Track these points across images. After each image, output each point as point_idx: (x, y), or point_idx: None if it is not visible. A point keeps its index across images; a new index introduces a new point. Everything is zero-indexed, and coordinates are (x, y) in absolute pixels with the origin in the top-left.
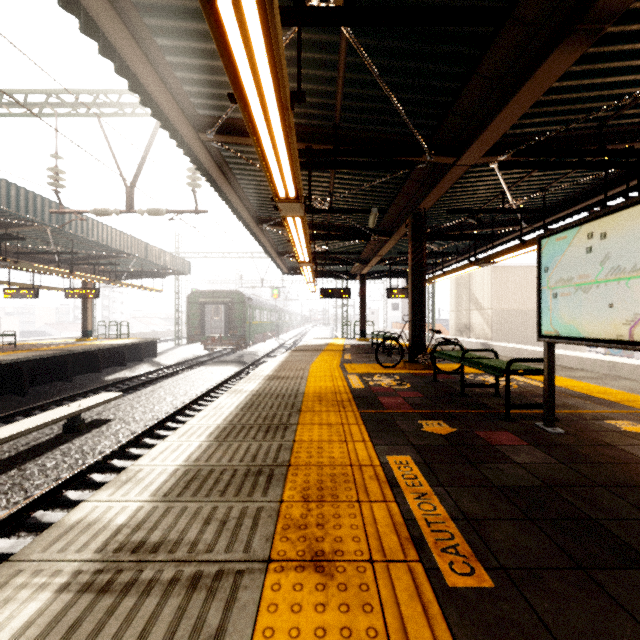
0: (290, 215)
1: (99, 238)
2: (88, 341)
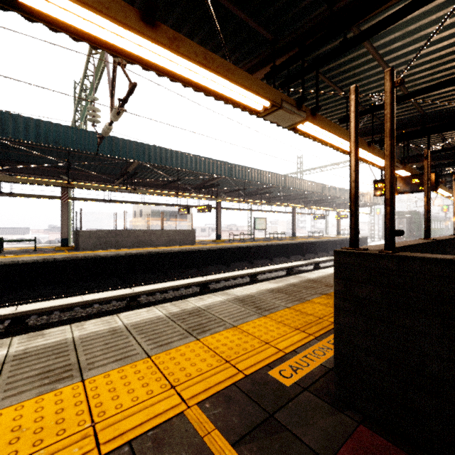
0: (450, 198)
1: None
2: (339, 236)
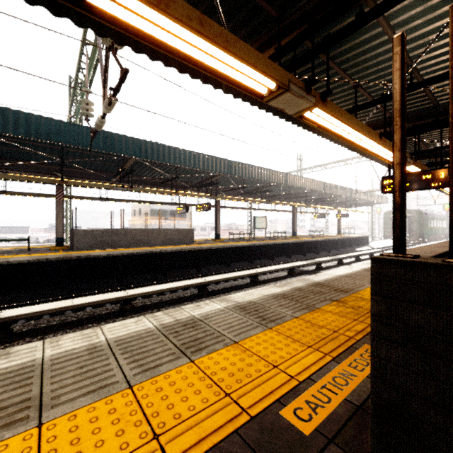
0: None
1: (358, 196)
2: (340, 235)
